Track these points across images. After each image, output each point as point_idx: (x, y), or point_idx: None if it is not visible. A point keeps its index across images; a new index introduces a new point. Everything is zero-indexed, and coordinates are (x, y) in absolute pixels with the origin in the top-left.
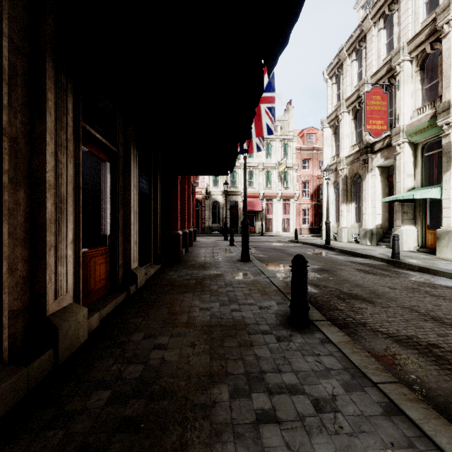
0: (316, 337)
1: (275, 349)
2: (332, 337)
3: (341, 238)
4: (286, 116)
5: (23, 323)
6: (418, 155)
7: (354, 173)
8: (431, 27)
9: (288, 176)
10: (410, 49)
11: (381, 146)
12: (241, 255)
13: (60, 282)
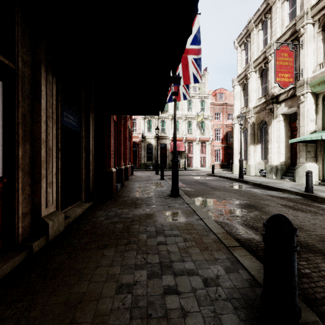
0: None
1: None
2: None
3: (249, 172)
4: (203, 79)
5: None
6: (319, 103)
7: (261, 120)
8: None
9: (204, 125)
10: (313, 13)
11: (285, 97)
12: (171, 190)
13: None
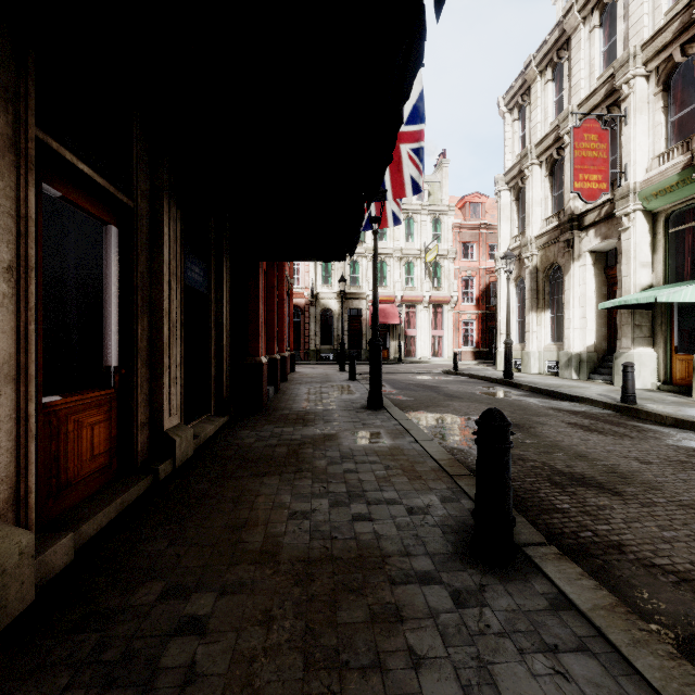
0: (538, 593)
1: (452, 630)
2: (574, 594)
3: (528, 367)
4: (437, 175)
5: None
6: (659, 231)
7: (550, 262)
8: (683, 18)
9: (440, 270)
10: (646, 56)
11: (596, 218)
12: (369, 398)
13: None
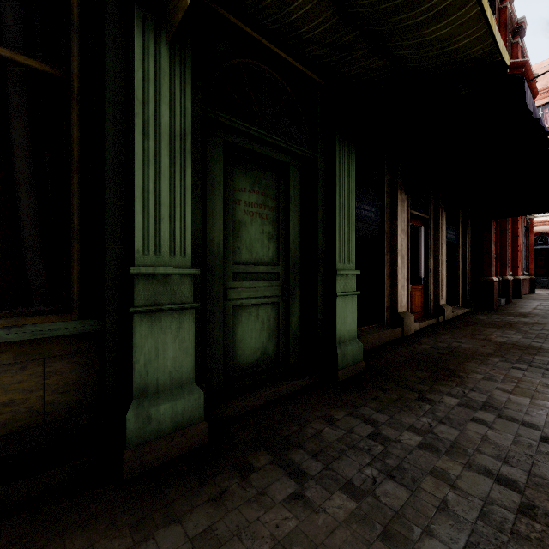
0: None
1: None
2: None
3: None
4: None
5: (389, 314)
6: None
7: None
8: None
9: None
10: None
11: None
12: None
13: (402, 298)
